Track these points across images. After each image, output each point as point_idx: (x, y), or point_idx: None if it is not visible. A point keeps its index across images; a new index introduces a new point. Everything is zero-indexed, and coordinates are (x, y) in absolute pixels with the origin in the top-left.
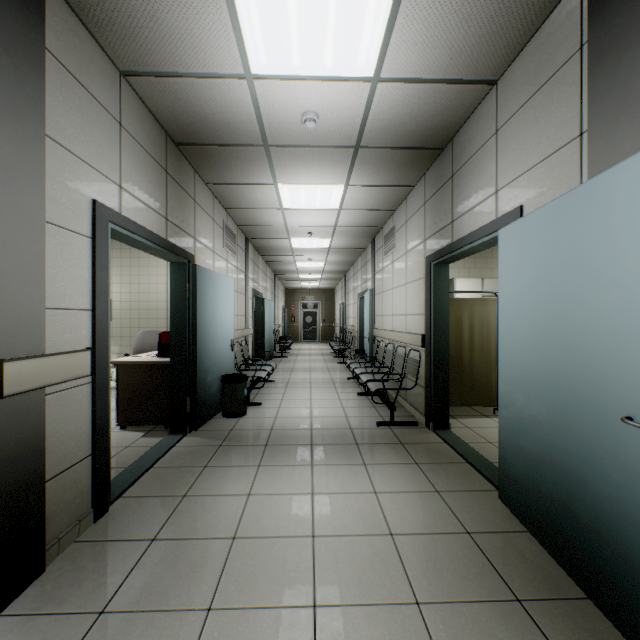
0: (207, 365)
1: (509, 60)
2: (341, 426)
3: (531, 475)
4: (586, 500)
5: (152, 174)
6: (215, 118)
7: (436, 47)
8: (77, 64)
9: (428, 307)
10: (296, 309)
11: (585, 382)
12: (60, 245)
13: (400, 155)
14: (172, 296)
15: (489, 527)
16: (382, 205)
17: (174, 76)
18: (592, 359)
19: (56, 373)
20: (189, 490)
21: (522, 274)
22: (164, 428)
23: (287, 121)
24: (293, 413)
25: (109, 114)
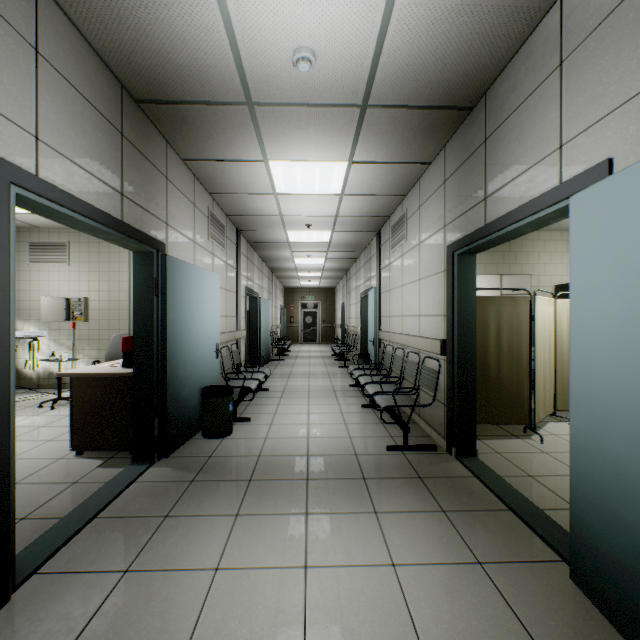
0: (182, 377)
1: None
2: (344, 451)
3: None
4: None
5: (97, 132)
6: (180, 59)
7: None
8: None
9: (450, 307)
10: (295, 309)
11: None
12: None
13: (417, 118)
14: (136, 293)
15: (571, 639)
16: (391, 189)
17: None
18: None
19: None
20: (135, 560)
21: (623, 256)
22: (129, 454)
23: (274, 64)
24: (287, 432)
25: (13, 30)
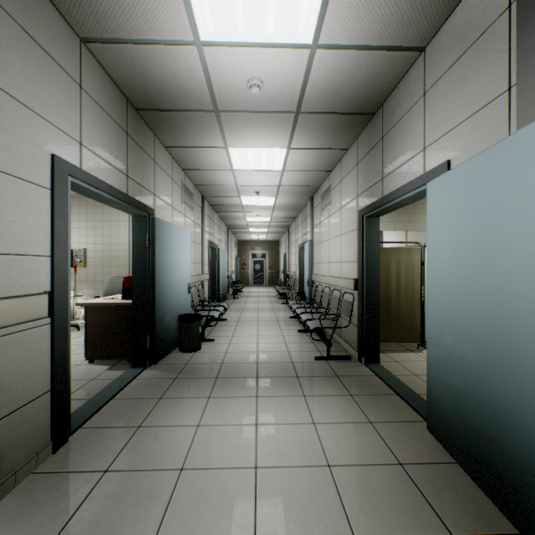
0: (165, 306)
1: (437, 26)
2: (283, 360)
3: (460, 411)
4: (518, 439)
5: (113, 135)
6: (170, 84)
7: (370, 13)
8: (35, 26)
9: (360, 255)
10: (247, 258)
11: (517, 325)
12: (17, 194)
13: (336, 120)
14: (134, 245)
15: (420, 458)
16: (320, 166)
17: (130, 43)
18: (525, 302)
19: (11, 315)
20: (144, 421)
21: (451, 222)
22: (127, 362)
23: (234, 87)
24: (242, 348)
25: (69, 76)
